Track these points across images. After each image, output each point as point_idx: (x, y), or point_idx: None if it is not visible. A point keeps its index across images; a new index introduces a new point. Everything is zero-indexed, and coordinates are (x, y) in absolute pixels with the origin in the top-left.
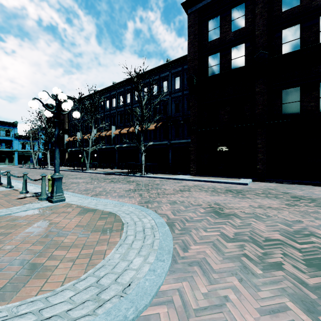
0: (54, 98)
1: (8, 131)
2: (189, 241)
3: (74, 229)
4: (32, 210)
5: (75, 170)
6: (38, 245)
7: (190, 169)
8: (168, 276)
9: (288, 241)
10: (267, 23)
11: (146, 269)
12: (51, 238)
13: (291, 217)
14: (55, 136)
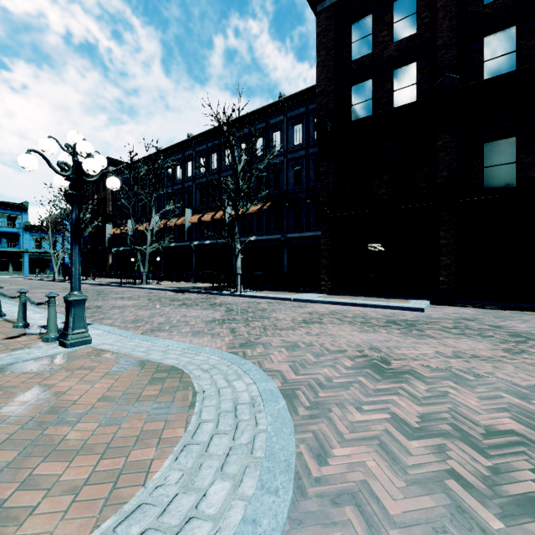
0: (71, 151)
1: (12, 218)
2: (329, 434)
3: (96, 406)
4: (23, 363)
5: (123, 285)
6: (10, 448)
7: (320, 283)
8: None
9: (534, 435)
10: (457, 26)
11: (237, 516)
12: (42, 430)
13: (523, 378)
14: (73, 222)
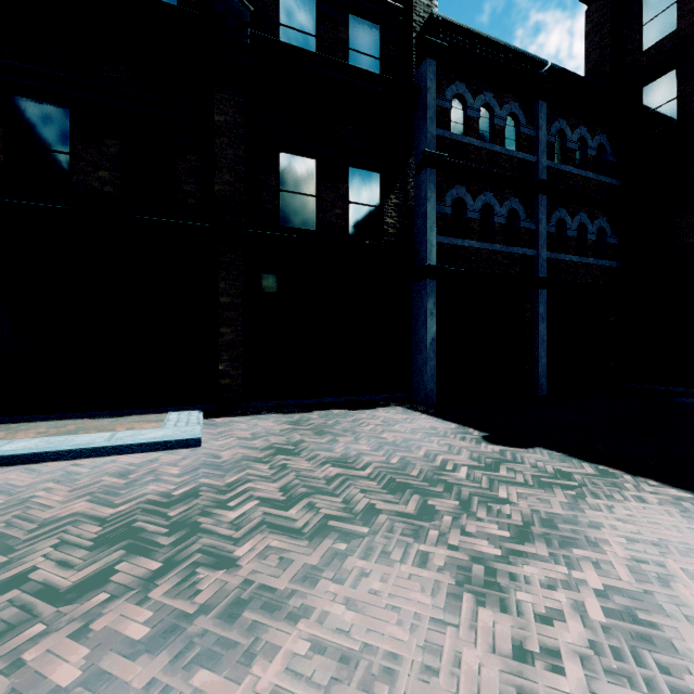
0: None
1: None
2: None
3: None
4: None
5: None
6: None
7: None
8: None
9: None
10: None
11: None
12: None
13: None
14: None
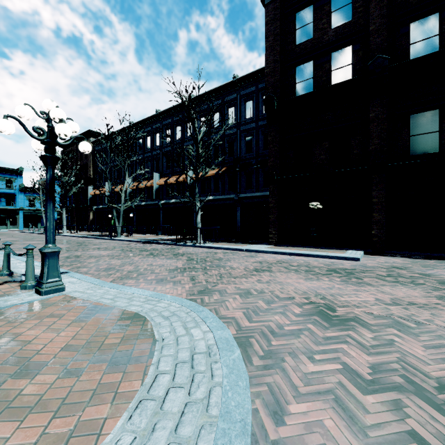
0: (46, 118)
1: (9, 181)
2: (284, 387)
3: (59, 355)
4: None
5: (101, 237)
6: None
7: (268, 236)
8: None
9: None
10: (387, 14)
11: None
12: None
13: None
14: (47, 181)
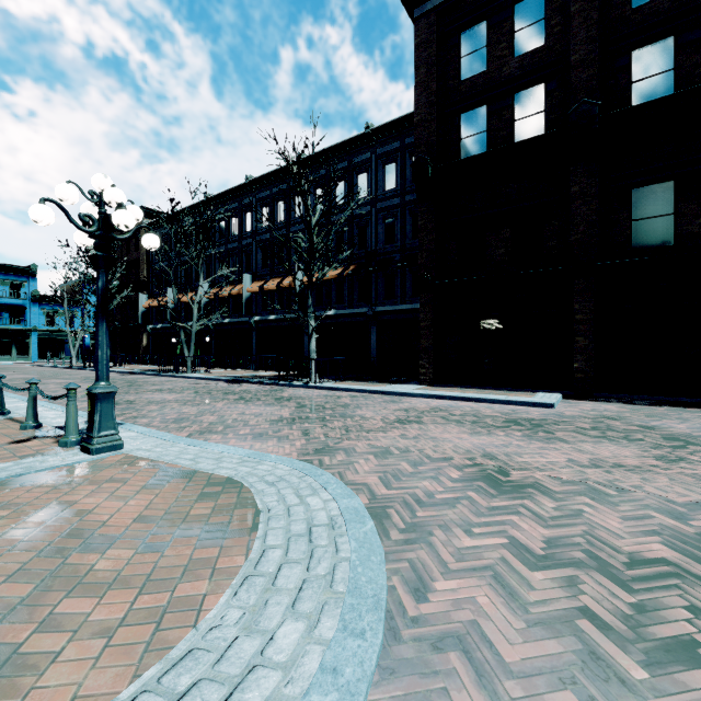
0: (96, 201)
1: (16, 285)
2: (430, 564)
3: (132, 528)
4: (36, 473)
5: (161, 373)
6: (24, 580)
7: (419, 371)
8: (377, 689)
9: (692, 564)
10: (597, 36)
11: (313, 663)
12: (63, 559)
13: (679, 493)
14: (99, 291)
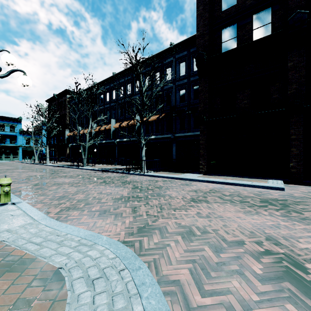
0: None
1: (12, 126)
2: None
3: None
4: None
5: (71, 166)
6: None
7: (198, 166)
8: None
9: None
10: None
11: None
12: None
13: None
14: None
